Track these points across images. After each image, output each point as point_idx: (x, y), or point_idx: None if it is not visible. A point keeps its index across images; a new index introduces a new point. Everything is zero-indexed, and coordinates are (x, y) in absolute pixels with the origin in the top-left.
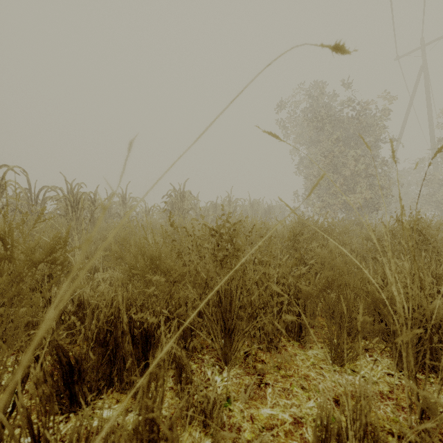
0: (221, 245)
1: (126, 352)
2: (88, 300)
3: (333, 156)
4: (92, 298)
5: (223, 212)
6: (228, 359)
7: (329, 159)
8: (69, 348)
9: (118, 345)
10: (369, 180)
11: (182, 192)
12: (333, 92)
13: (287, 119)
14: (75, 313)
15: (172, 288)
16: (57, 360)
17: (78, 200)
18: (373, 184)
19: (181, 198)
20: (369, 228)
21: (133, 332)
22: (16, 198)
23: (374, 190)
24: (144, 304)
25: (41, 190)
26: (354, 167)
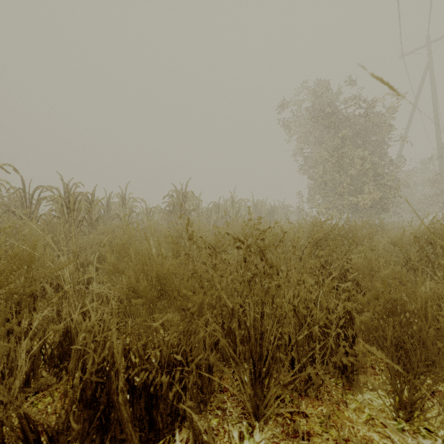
0: (248, 260)
1: (122, 417)
2: (75, 328)
3: (340, 155)
4: (80, 326)
5: (227, 213)
6: (259, 413)
7: (336, 158)
8: (38, 420)
9: (112, 404)
10: (377, 180)
11: (184, 192)
12: (339, 89)
13: (291, 117)
14: (60, 344)
15: (189, 328)
16: (20, 437)
17: (74, 200)
18: (381, 184)
19: (183, 198)
20: (411, 234)
21: (132, 381)
22: (10, 198)
23: (382, 190)
24: (147, 341)
25: (36, 189)
26: (361, 167)
